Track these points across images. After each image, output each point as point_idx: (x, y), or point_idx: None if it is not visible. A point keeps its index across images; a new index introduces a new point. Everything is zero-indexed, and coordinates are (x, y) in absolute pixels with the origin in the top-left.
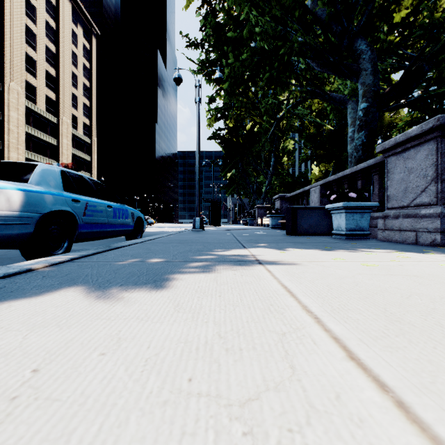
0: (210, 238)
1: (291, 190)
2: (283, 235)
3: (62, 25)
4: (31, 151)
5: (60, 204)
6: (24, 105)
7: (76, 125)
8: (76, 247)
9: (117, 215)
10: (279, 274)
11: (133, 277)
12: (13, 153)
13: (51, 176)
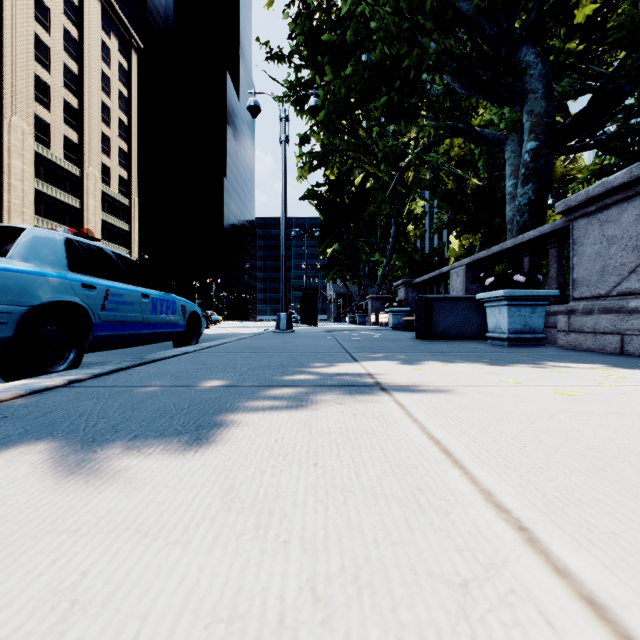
0: (301, 344)
1: (420, 274)
2: (411, 339)
3: (87, 34)
4: (43, 216)
5: (62, 292)
6: (32, 149)
7: (108, 179)
8: (96, 359)
9: (158, 309)
10: (420, 413)
11: (161, 419)
12: (16, 219)
13: (47, 247)
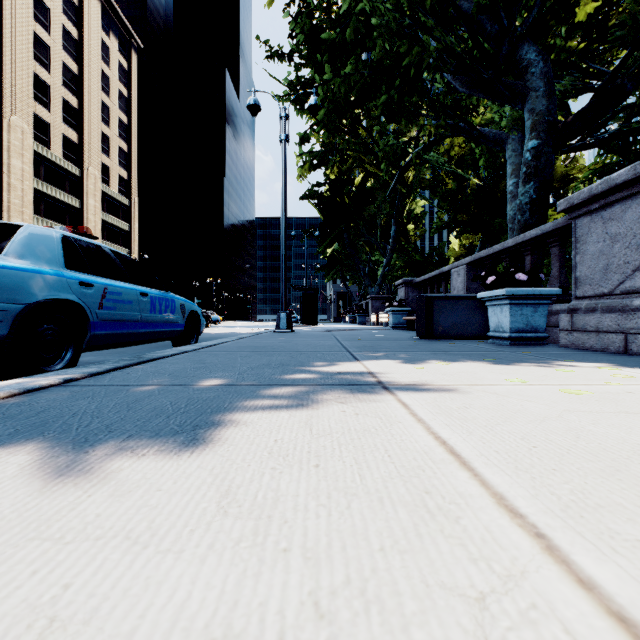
0: (301, 343)
1: (420, 273)
2: (412, 339)
3: (87, 33)
4: (42, 216)
5: (58, 290)
6: (32, 149)
7: (107, 179)
8: (94, 358)
9: (156, 307)
10: (425, 412)
11: (157, 419)
12: (16, 219)
13: (43, 244)
